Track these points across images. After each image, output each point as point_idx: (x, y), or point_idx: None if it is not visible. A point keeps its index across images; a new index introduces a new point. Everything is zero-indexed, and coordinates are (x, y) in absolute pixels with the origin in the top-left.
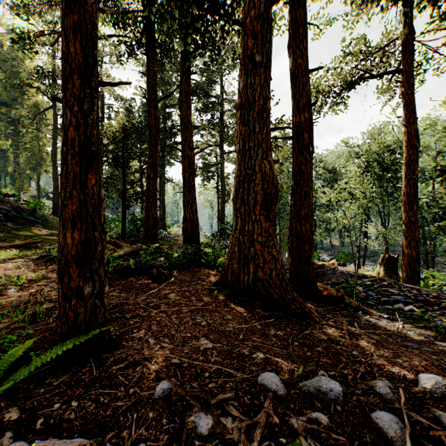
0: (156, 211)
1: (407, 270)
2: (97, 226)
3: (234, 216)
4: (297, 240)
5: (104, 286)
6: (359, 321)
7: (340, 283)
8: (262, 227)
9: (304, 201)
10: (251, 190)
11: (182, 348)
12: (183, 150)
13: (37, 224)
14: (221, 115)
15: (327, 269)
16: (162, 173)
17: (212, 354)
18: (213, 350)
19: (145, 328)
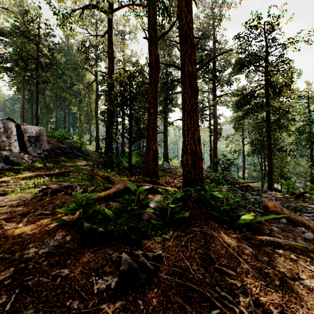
0: (156, 145)
1: None
2: None
3: None
4: None
5: None
6: None
7: None
8: None
9: None
10: None
11: None
12: (183, 66)
13: (80, 157)
14: (213, 64)
15: None
16: (165, 118)
17: None
18: None
19: None
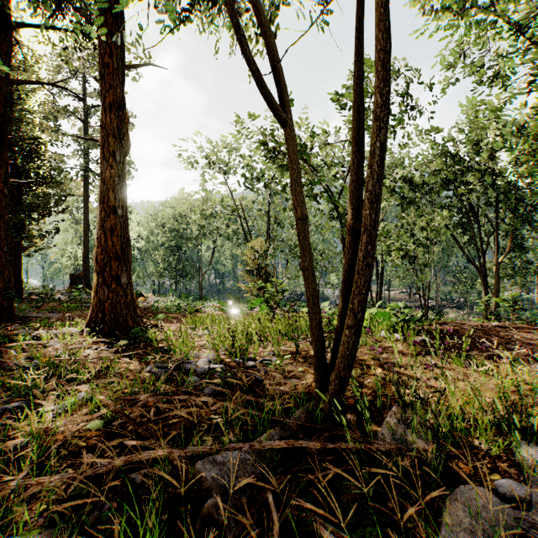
0: None
1: None
2: None
3: None
4: None
5: None
6: None
7: None
8: None
9: None
10: None
11: None
12: None
13: None
14: None
15: None
16: None
17: None
18: None
19: None
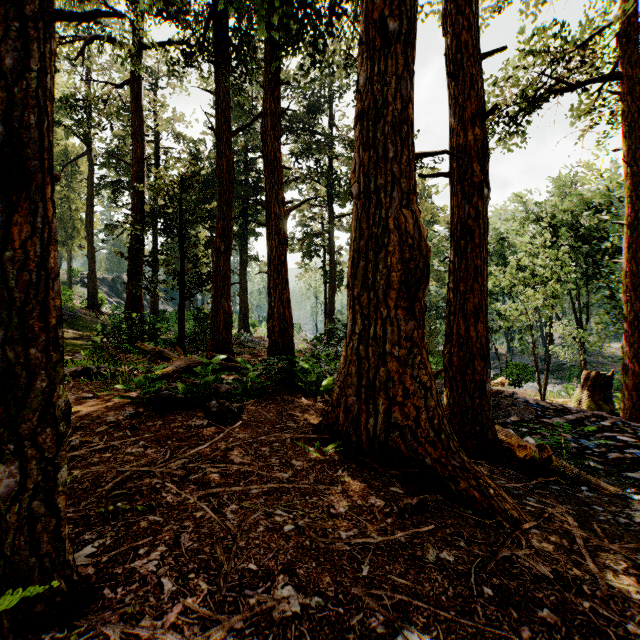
0: (229, 303)
1: (631, 397)
2: (38, 333)
3: (349, 310)
4: (461, 351)
5: (58, 467)
6: (594, 514)
7: (527, 423)
8: (400, 330)
9: (473, 283)
10: (380, 263)
11: (231, 618)
12: (268, 205)
13: None
14: (329, 160)
15: (501, 396)
16: (243, 247)
17: (298, 637)
18: (302, 620)
19: (167, 542)
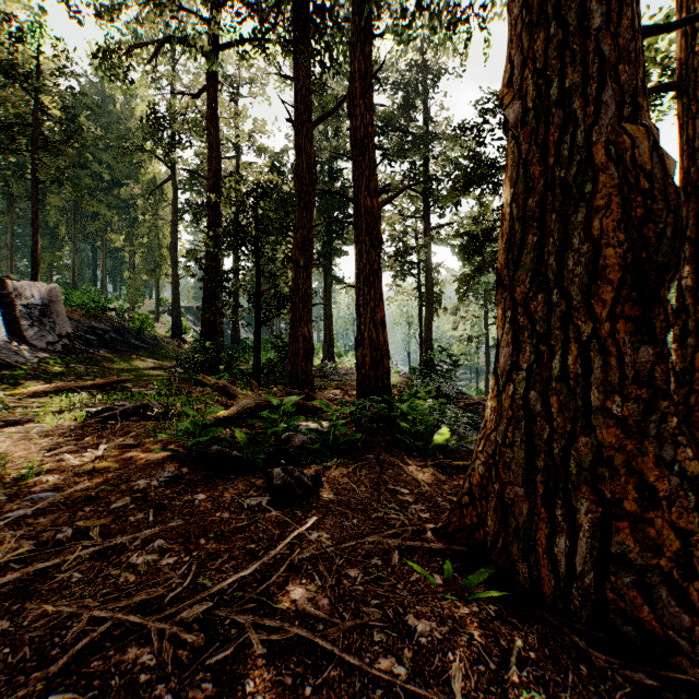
0: (309, 327)
1: None
2: None
3: (504, 326)
4: None
5: None
6: None
7: None
8: (623, 363)
9: None
10: (573, 234)
11: None
12: (356, 198)
13: (142, 352)
14: (426, 162)
15: None
16: (327, 268)
17: None
18: None
19: None
